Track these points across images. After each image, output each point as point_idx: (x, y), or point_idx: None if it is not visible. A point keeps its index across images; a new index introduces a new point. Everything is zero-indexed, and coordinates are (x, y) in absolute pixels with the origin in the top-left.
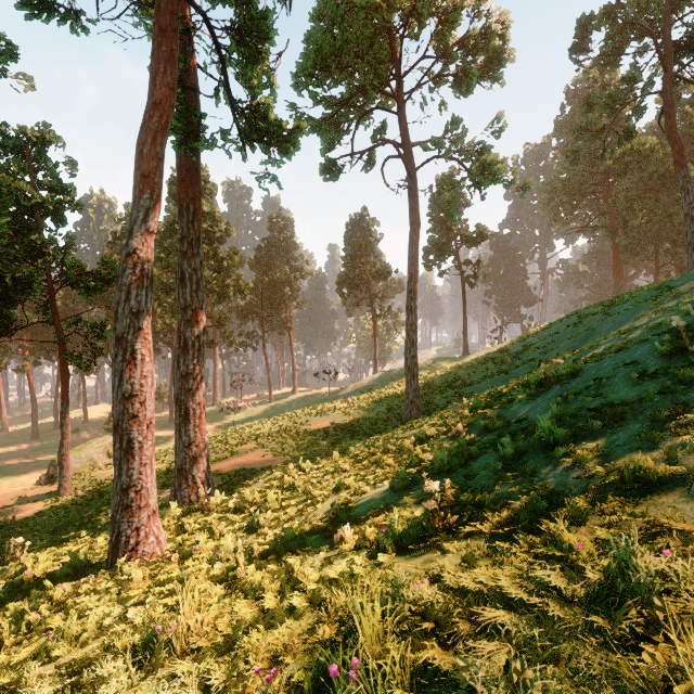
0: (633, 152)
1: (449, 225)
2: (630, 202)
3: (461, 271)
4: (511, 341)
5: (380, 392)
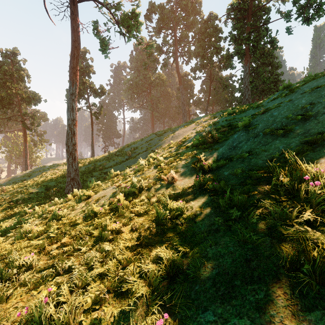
0: (160, 78)
1: (84, 80)
2: (158, 98)
3: (90, 110)
4: (121, 148)
5: (34, 180)
